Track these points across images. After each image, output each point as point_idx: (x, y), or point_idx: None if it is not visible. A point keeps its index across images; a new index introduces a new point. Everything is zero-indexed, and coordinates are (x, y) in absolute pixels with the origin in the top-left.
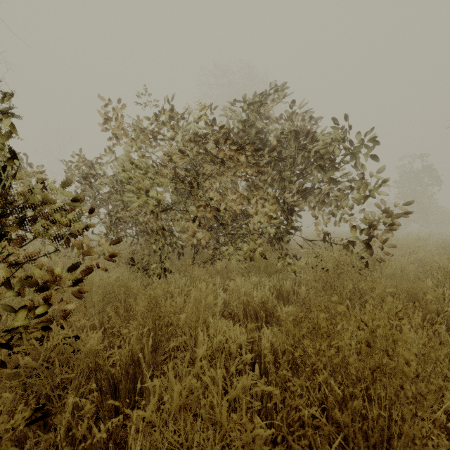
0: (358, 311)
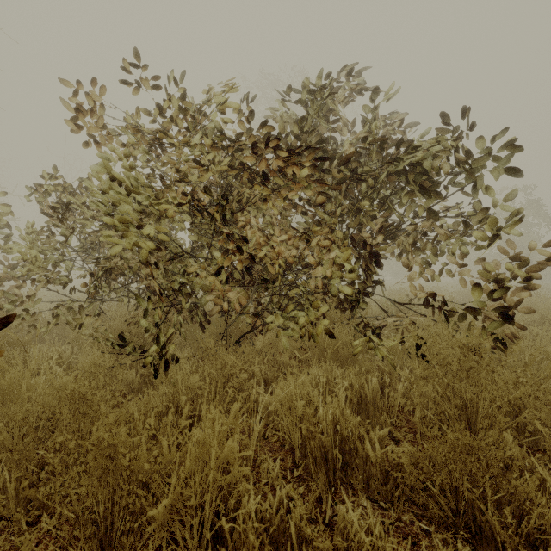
0: (517, 446)
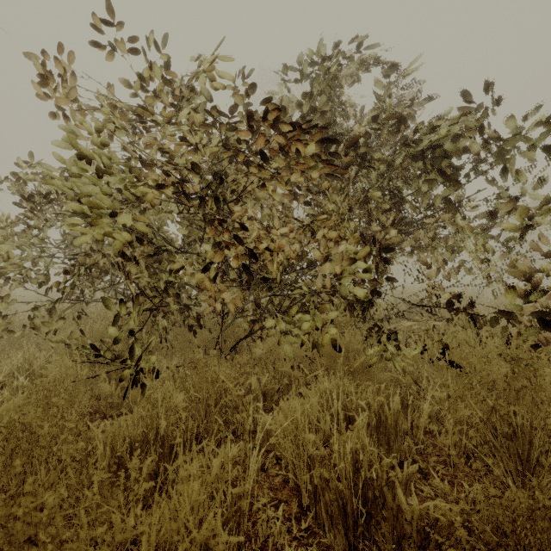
0: None
